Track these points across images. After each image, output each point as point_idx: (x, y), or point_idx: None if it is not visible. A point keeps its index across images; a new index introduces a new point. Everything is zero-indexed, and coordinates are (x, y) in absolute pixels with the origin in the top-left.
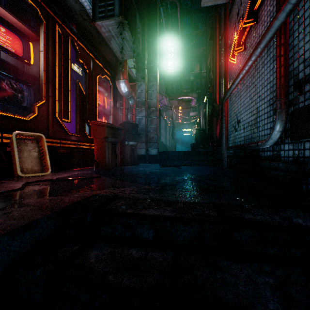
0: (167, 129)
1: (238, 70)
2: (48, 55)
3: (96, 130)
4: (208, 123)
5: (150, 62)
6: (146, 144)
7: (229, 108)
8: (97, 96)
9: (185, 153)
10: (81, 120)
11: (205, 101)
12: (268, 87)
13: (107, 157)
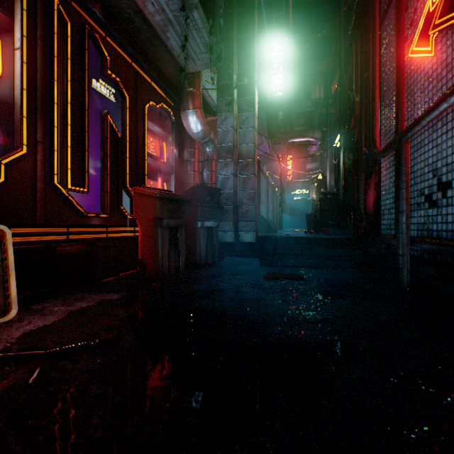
0: (269, 192)
1: (441, 69)
2: (35, 59)
3: (141, 204)
4: (342, 183)
5: (242, 76)
6: (235, 224)
7: (409, 155)
8: (146, 141)
9: (308, 241)
10: (113, 187)
11: (335, 145)
12: None
13: (160, 256)
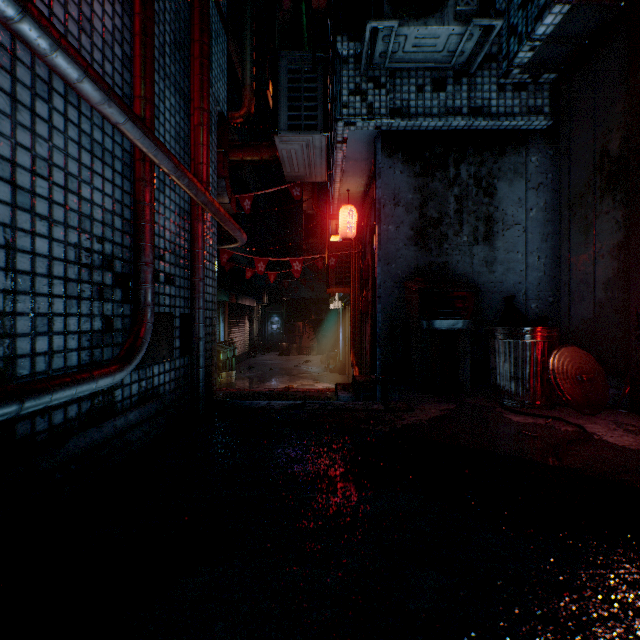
0: None
1: None
2: None
3: None
4: None
5: None
6: None
7: None
8: None
9: None
10: None
11: None
12: (73, 202)
13: None
